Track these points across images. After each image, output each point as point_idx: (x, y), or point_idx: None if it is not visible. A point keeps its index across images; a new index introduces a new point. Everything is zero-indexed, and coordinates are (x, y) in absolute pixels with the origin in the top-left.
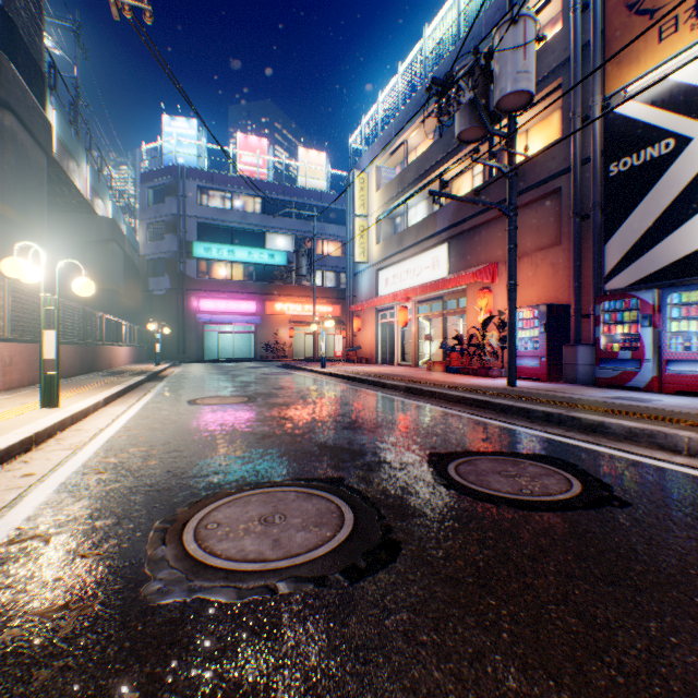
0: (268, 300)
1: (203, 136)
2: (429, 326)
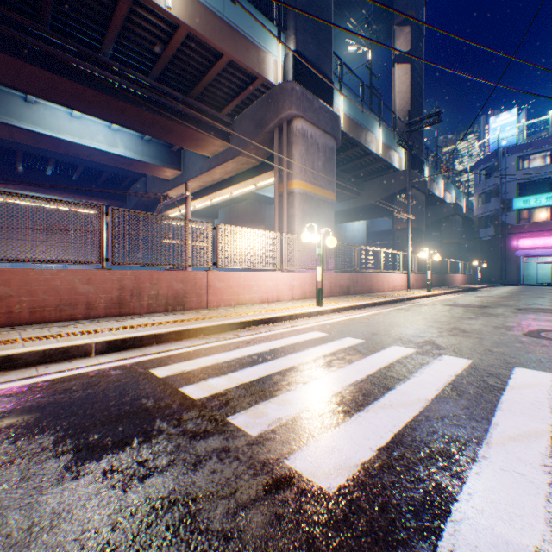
0: None
1: (521, 116)
2: None
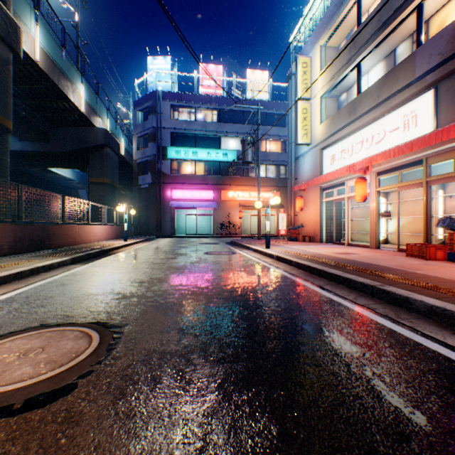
0: (222, 189)
1: (175, 70)
2: (397, 200)
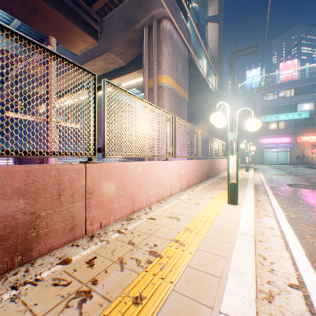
0: (296, 136)
1: (262, 72)
2: None
